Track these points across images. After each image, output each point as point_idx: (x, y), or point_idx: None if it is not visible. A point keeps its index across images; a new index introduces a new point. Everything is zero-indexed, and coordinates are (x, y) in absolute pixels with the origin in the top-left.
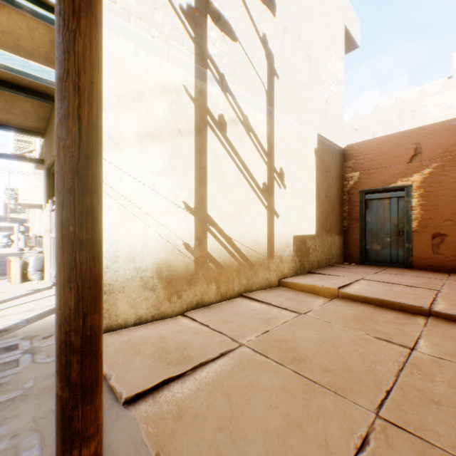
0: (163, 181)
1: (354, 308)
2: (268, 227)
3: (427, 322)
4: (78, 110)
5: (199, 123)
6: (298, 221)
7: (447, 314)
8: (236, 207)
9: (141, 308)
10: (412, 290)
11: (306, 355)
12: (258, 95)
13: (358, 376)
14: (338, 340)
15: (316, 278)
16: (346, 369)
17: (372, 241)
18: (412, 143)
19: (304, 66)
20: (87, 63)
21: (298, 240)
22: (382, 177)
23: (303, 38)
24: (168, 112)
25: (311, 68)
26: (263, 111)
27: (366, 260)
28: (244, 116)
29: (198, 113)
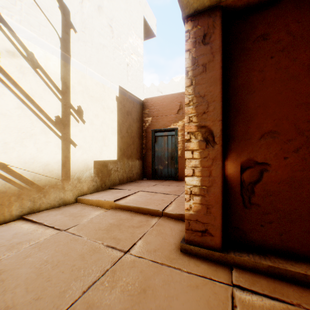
0: None
1: (116, 216)
2: (64, 154)
3: (157, 222)
4: None
5: None
6: (99, 149)
7: (171, 214)
8: (17, 135)
9: None
10: (165, 197)
11: (6, 289)
12: (49, 39)
13: (39, 306)
14: (67, 256)
15: (109, 193)
16: (36, 298)
17: (158, 163)
18: (178, 102)
19: (106, 32)
20: None
21: (99, 164)
22: (164, 121)
23: (105, 11)
24: None
25: (113, 35)
26: (57, 54)
27: (155, 176)
28: (28, 52)
29: None
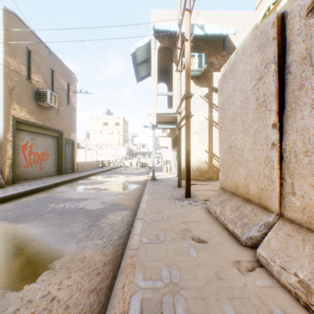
0: (198, 144)
1: None
2: None
3: None
4: (179, 145)
5: (210, 126)
6: None
7: None
8: None
9: (192, 176)
10: None
11: None
12: None
13: None
14: None
15: None
16: None
17: None
18: None
19: None
20: (180, 140)
21: None
22: None
23: None
24: (200, 126)
25: None
26: None
27: None
28: None
29: (209, 123)
